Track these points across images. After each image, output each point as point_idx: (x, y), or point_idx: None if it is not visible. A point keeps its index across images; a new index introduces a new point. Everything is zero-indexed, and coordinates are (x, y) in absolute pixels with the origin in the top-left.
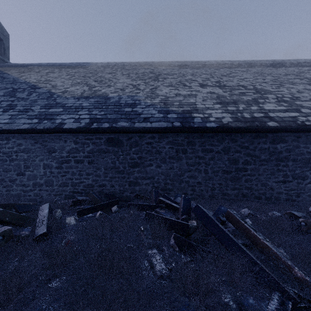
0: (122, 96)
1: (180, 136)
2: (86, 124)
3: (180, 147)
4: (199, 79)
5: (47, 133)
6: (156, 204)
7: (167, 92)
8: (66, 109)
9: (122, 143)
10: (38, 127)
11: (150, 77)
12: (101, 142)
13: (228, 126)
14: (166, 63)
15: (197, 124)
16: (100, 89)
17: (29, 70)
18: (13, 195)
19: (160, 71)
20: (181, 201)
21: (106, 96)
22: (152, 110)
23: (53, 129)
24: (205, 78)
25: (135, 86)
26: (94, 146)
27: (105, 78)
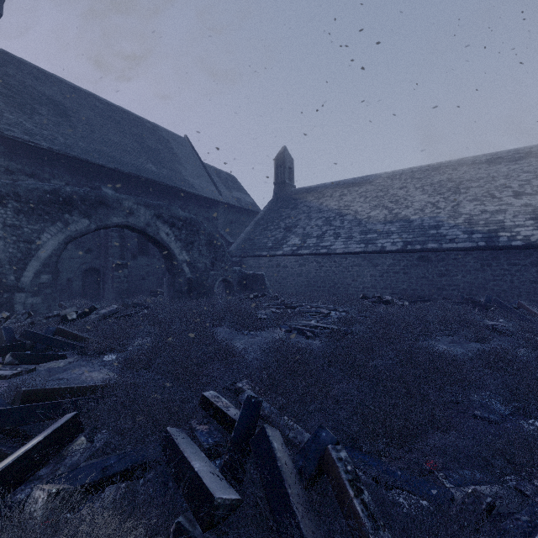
0: (423, 219)
1: (484, 253)
2: (402, 247)
3: (484, 262)
4: (515, 184)
5: (373, 253)
6: (463, 301)
7: (471, 209)
8: (380, 235)
9: (430, 259)
10: (368, 250)
11: (449, 189)
12: (413, 259)
13: (534, 244)
14: (468, 160)
15: (502, 243)
16: (399, 211)
17: (322, 194)
18: (349, 293)
19: (461, 175)
20: (484, 298)
21: (408, 220)
22: (456, 231)
23: (378, 251)
24: (523, 182)
25: (434, 205)
26: (407, 261)
27: (399, 197)
